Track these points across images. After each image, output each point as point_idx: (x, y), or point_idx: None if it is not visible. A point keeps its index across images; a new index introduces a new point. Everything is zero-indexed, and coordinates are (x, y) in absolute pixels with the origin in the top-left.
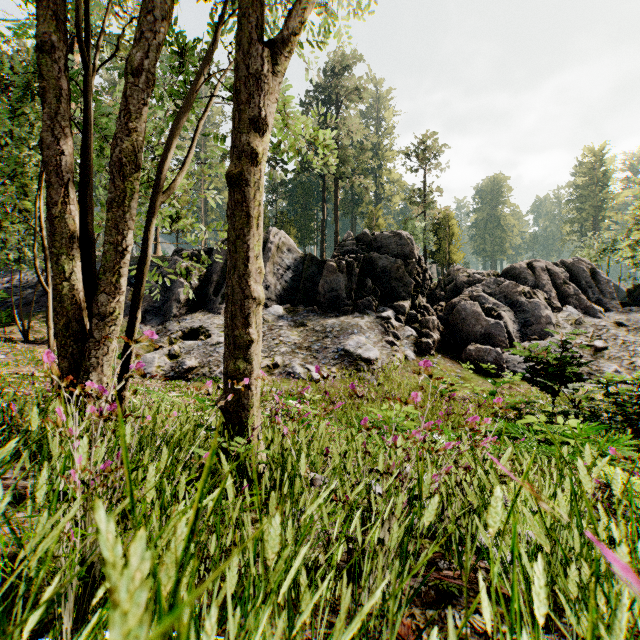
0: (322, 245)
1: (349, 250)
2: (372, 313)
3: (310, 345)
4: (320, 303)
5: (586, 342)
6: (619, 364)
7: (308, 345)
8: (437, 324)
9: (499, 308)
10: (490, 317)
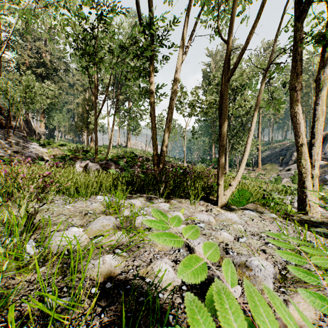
0: None
1: None
2: None
3: None
4: None
5: None
6: None
7: None
8: None
9: None
10: None
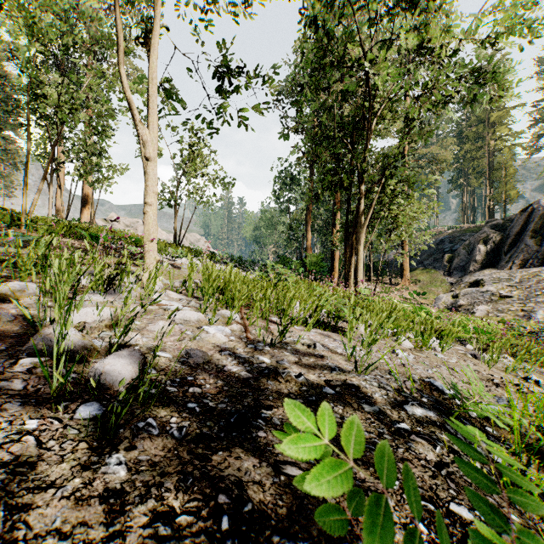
0: None
1: None
2: None
3: None
4: None
5: None
6: None
7: None
8: None
9: None
10: None
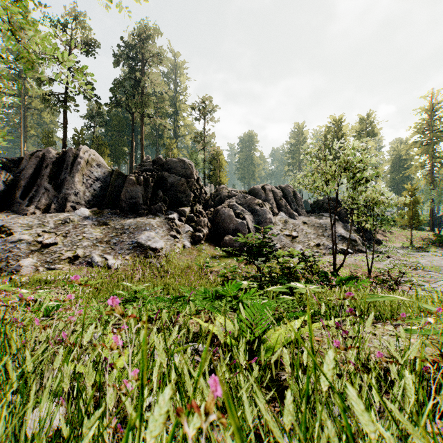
0: (131, 164)
1: (147, 169)
2: (162, 215)
3: (110, 239)
4: (122, 207)
5: (289, 233)
6: (303, 245)
7: (108, 239)
8: (207, 223)
9: (244, 213)
10: (239, 218)
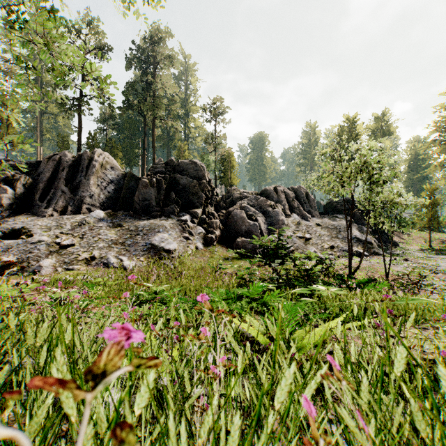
0: (143, 167)
1: (160, 171)
2: (175, 217)
3: (124, 241)
4: (136, 209)
5: (302, 235)
6: (317, 247)
7: (123, 241)
8: (219, 225)
9: (256, 214)
10: (251, 220)
